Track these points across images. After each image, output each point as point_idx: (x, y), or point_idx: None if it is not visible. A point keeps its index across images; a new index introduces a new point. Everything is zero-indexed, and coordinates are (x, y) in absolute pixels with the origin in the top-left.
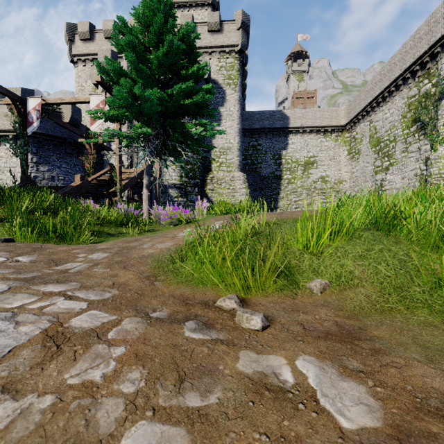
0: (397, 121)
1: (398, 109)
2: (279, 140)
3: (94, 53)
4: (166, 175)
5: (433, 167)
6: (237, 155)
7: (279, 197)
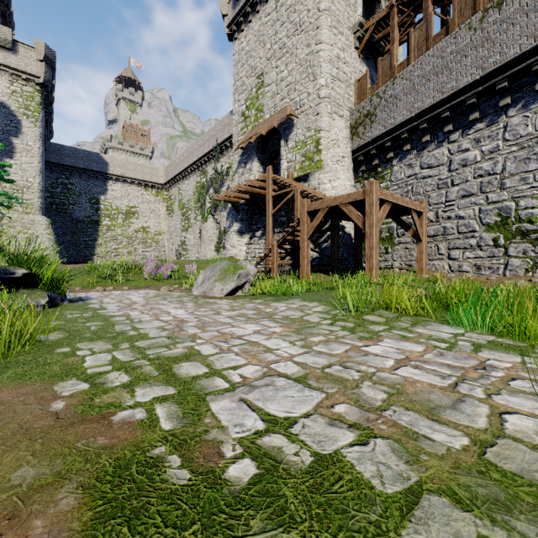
0: (192, 195)
1: (192, 187)
2: (97, 184)
3: None
4: None
5: (202, 235)
6: (39, 197)
7: (96, 243)
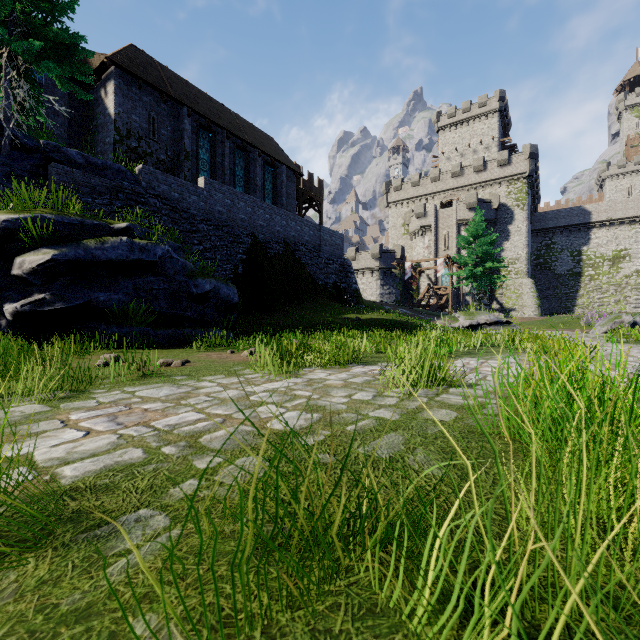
0: None
1: None
2: (578, 236)
3: (404, 199)
4: (463, 286)
5: None
6: (525, 264)
7: (577, 295)
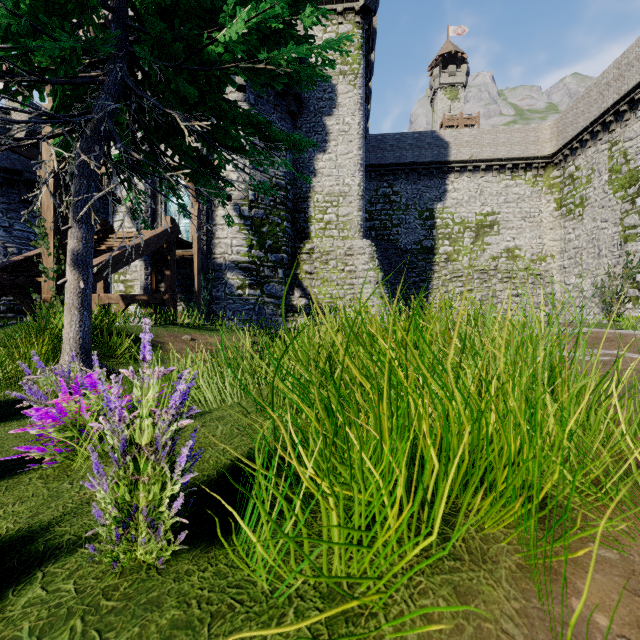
0: None
1: None
2: (430, 185)
3: None
4: (220, 245)
5: None
6: (358, 208)
7: (430, 286)
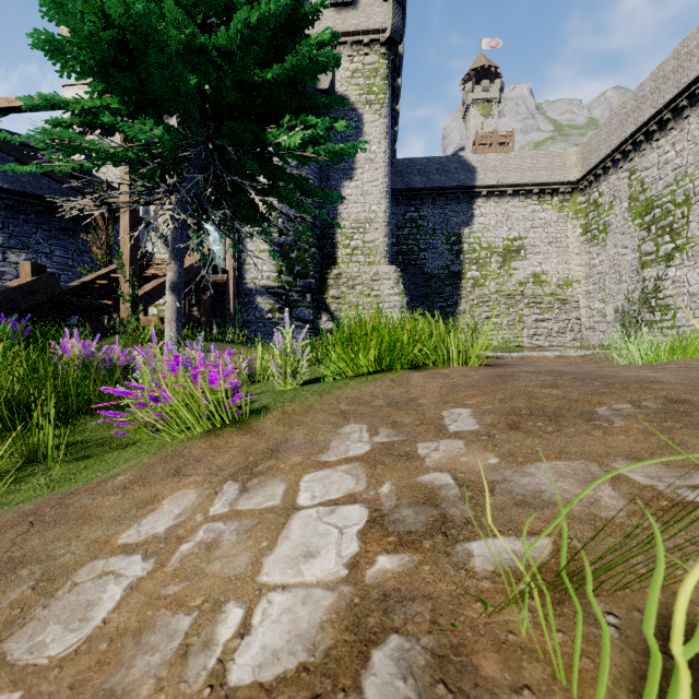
0: (692, 164)
1: (695, 141)
2: (457, 209)
3: None
4: (251, 271)
5: None
6: (384, 234)
7: (457, 311)
